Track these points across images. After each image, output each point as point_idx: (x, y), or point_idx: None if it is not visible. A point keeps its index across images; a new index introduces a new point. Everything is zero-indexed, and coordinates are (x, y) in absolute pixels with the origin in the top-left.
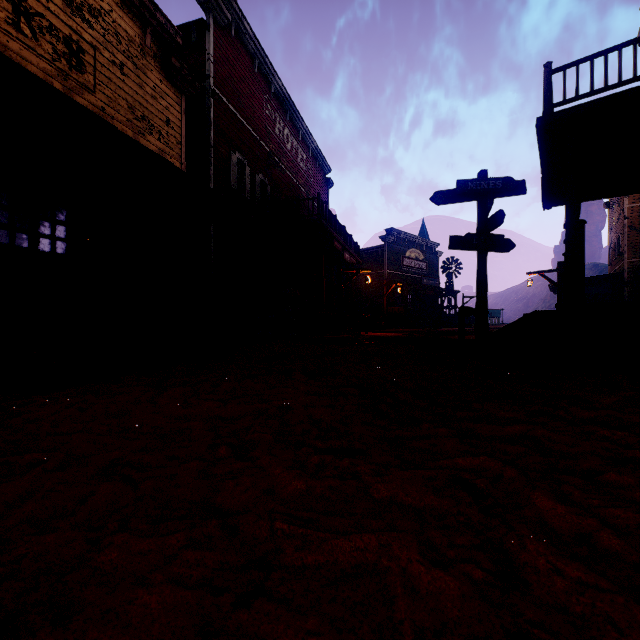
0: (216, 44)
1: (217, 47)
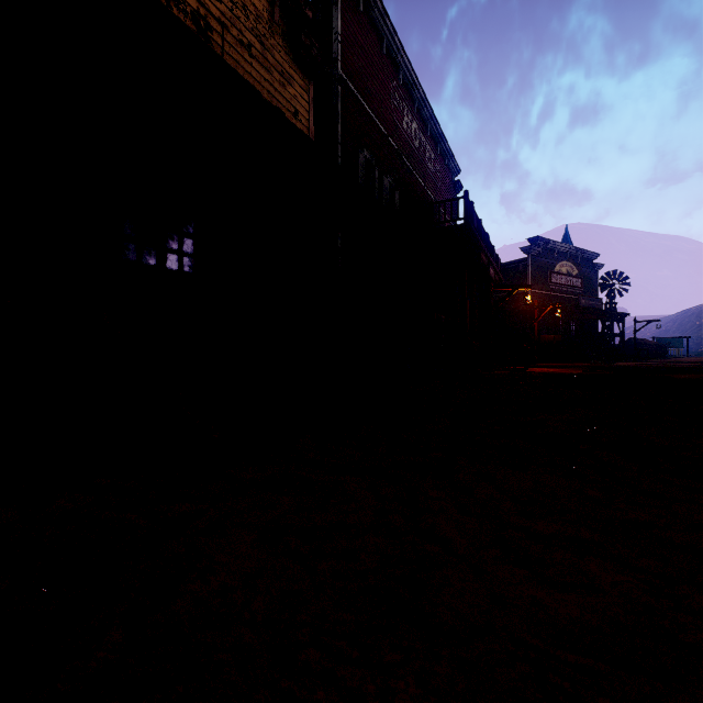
0: (343, 21)
1: (344, 25)
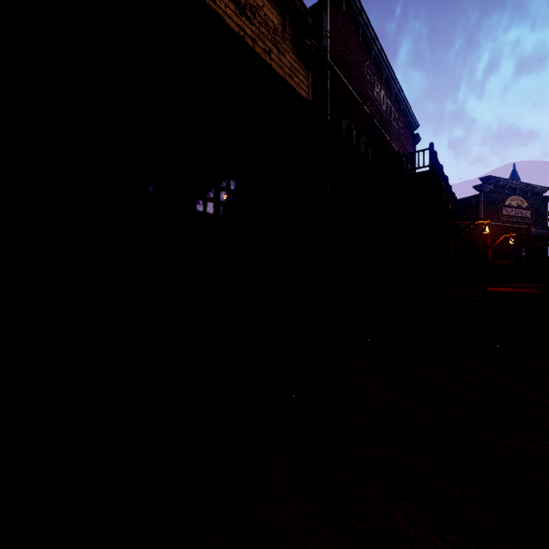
0: (331, 21)
1: (332, 23)
